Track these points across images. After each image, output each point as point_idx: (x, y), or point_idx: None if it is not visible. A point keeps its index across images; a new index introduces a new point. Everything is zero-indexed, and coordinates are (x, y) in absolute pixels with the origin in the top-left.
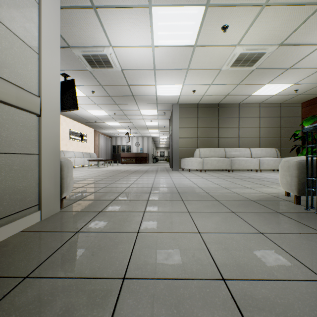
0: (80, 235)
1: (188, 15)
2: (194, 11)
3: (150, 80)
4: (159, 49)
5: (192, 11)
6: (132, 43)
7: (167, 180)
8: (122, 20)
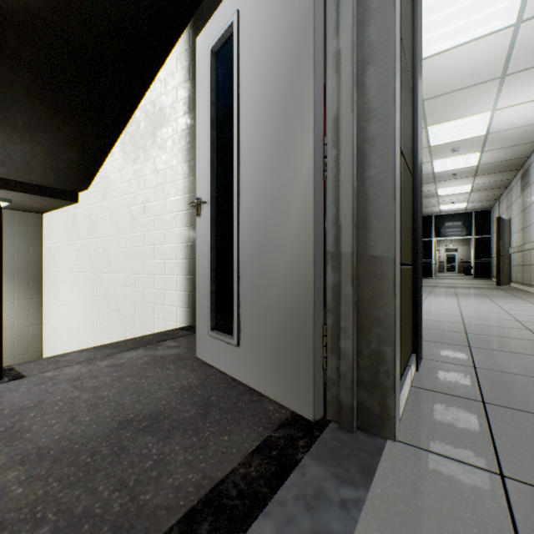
0: (503, 291)
1: (444, 140)
2: (439, 143)
3: (530, 38)
4: (483, 110)
5: (441, 142)
6: (530, 104)
7: (468, 303)
8: (527, 119)
